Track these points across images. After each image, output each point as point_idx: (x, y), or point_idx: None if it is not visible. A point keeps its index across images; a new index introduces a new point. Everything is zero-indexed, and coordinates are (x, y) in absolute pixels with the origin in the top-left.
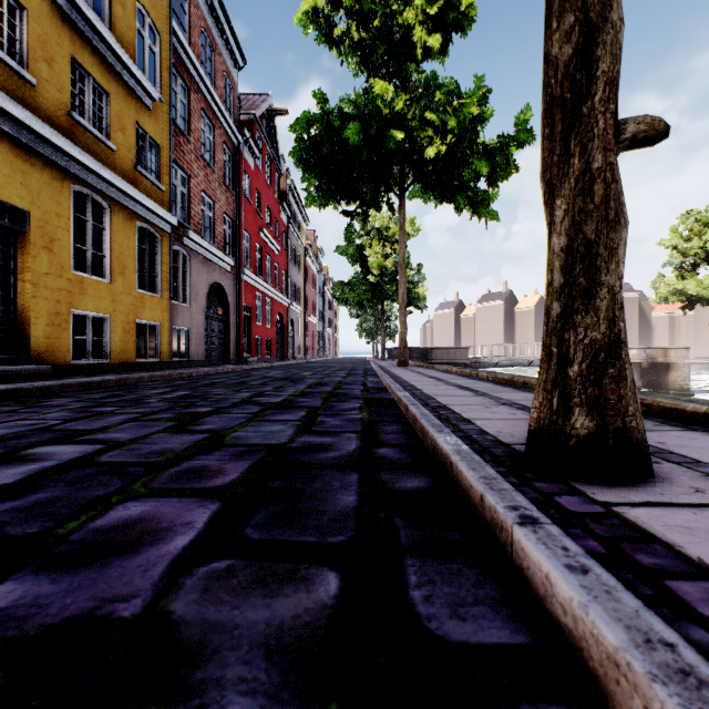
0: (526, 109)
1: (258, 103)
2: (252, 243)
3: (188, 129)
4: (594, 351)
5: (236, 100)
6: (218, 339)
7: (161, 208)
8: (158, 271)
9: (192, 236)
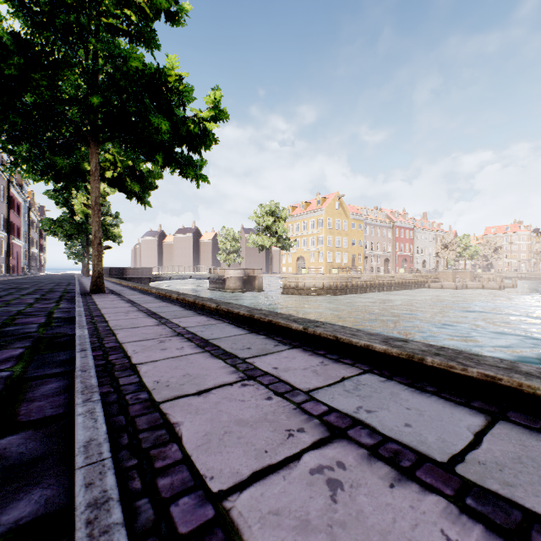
0: None
1: None
2: None
3: None
4: (96, 278)
5: None
6: None
7: None
8: None
9: None
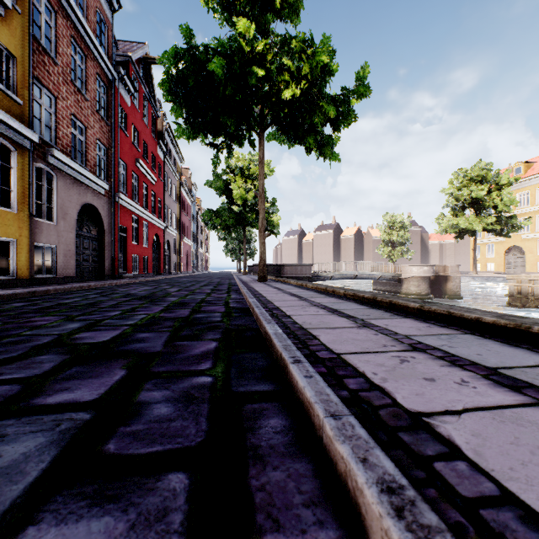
0: (365, 66)
1: (135, 48)
2: (128, 171)
3: (55, 51)
4: None
5: (111, 39)
6: (92, 256)
7: (15, 121)
8: (14, 186)
9: (58, 155)
